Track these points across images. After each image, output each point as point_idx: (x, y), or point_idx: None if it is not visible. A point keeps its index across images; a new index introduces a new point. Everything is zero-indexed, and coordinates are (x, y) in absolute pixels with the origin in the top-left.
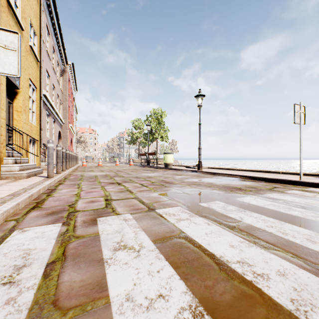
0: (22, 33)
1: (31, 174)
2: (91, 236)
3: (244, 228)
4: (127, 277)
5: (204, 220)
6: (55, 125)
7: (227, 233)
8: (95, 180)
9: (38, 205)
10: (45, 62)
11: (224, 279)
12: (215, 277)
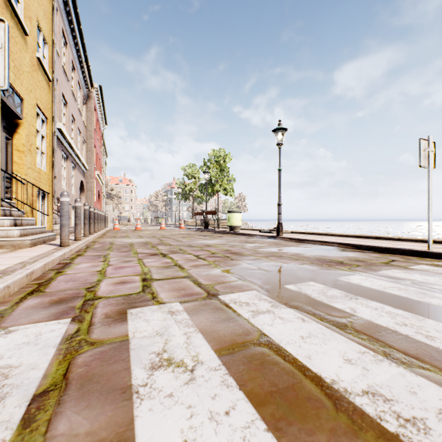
0: (26, 39)
1: (37, 241)
2: (116, 342)
3: (362, 326)
4: (171, 425)
5: (296, 312)
6: (75, 173)
7: (335, 336)
8: (130, 249)
9: (40, 288)
10: (60, 82)
11: (346, 431)
12: (329, 425)
